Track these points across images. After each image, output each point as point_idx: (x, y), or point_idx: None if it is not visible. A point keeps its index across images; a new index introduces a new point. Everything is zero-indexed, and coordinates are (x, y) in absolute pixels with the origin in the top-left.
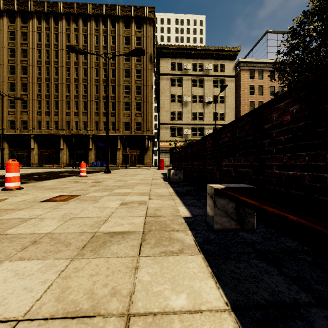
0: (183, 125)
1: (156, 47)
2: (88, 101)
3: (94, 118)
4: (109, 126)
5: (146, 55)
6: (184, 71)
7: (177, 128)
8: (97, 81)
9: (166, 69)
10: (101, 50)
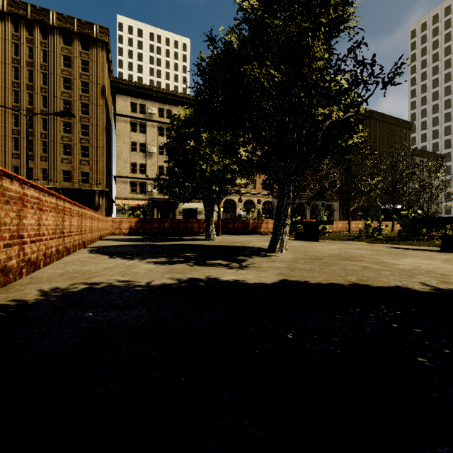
0: (146, 180)
1: (110, 80)
2: (0, 136)
3: (10, 161)
4: (37, 174)
5: (97, 86)
6: (148, 115)
7: (139, 184)
8: (16, 108)
9: (125, 110)
10: (24, 67)
